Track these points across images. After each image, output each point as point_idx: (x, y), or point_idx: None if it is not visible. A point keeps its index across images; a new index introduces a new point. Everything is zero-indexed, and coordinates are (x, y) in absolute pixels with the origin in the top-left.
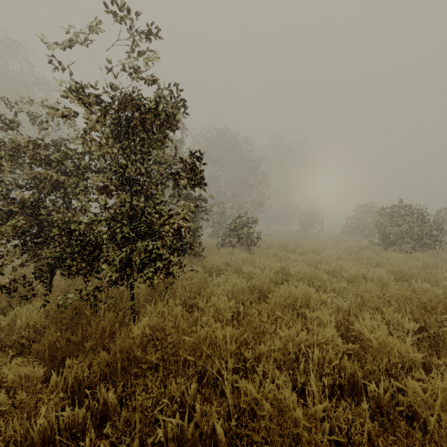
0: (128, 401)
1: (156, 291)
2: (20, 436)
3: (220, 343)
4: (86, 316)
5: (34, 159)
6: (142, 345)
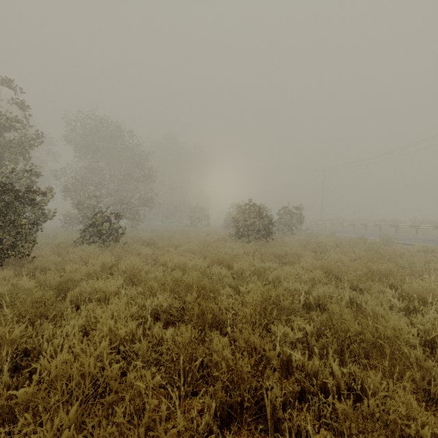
0: None
1: None
2: None
3: None
4: None
5: None
6: None
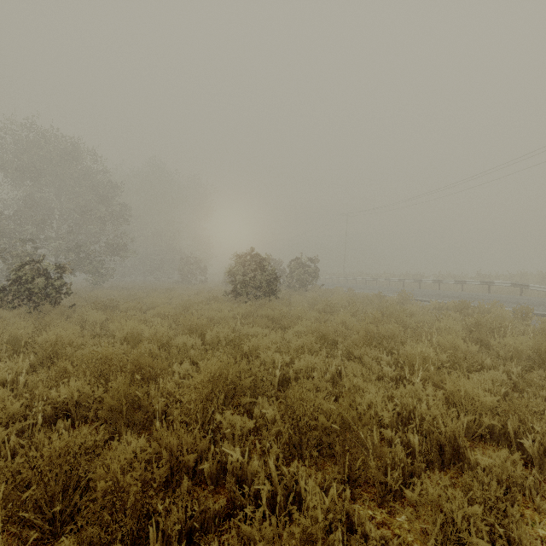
0: None
1: None
2: None
3: None
4: None
5: None
6: None
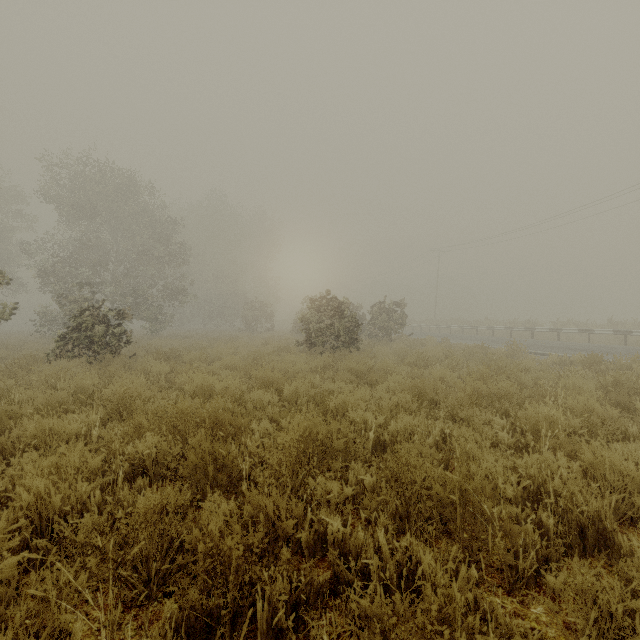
0: None
1: None
2: None
3: None
4: None
5: None
6: None
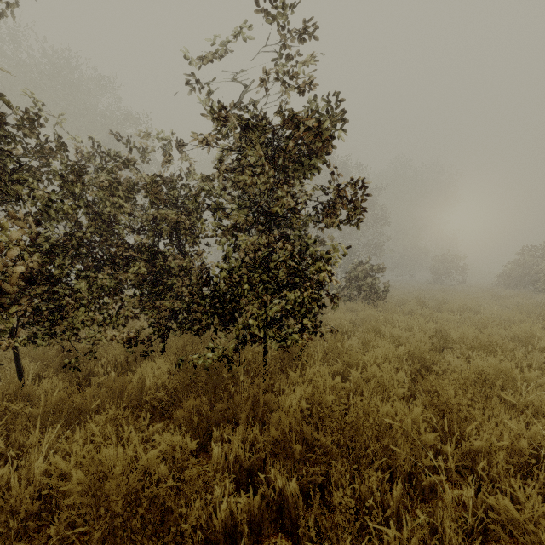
0: (328, 498)
1: (289, 354)
2: (203, 521)
3: (408, 430)
4: (221, 380)
5: (155, 198)
6: (311, 423)
